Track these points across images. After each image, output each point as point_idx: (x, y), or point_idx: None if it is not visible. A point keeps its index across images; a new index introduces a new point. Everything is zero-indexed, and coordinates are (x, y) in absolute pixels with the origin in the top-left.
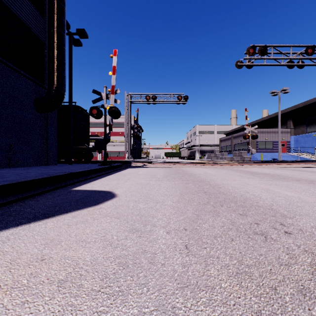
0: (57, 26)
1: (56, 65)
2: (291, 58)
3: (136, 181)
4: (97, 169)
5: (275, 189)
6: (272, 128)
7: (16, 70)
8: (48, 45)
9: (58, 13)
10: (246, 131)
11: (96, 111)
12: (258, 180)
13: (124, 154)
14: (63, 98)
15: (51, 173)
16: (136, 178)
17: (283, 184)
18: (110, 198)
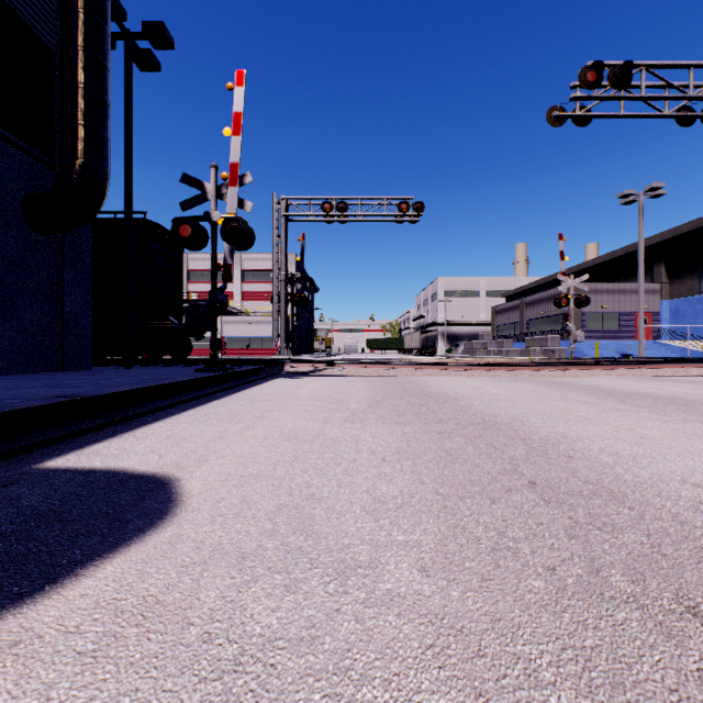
0: (83, 2)
1: (81, 106)
2: (691, 95)
3: (280, 427)
4: (180, 382)
5: None
6: (618, 282)
7: None
8: (59, 52)
9: None
10: (562, 288)
11: (190, 229)
12: (661, 420)
13: (274, 342)
14: (102, 193)
15: (17, 398)
16: (284, 414)
17: None
18: (135, 533)
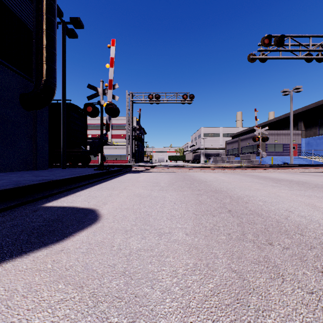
0: (45, 10)
1: (45, 55)
2: (310, 49)
3: (133, 192)
4: (89, 174)
5: None
6: (282, 130)
7: None
8: (35, 32)
9: None
10: (256, 133)
11: (91, 108)
12: (288, 190)
13: (126, 157)
14: (53, 93)
15: (26, 180)
16: (134, 187)
17: None
18: (88, 225)
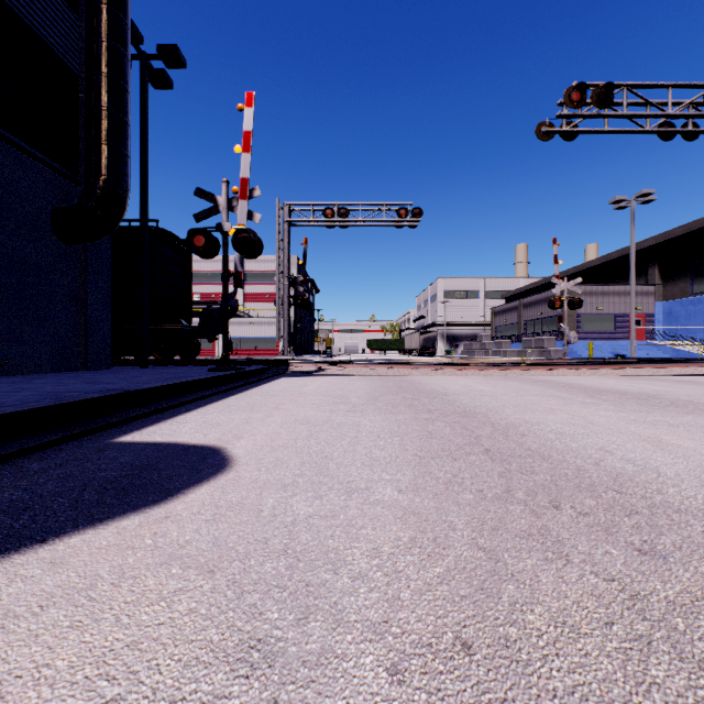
0: (107, 33)
1: (105, 127)
2: (669, 113)
3: (294, 415)
4: (200, 380)
5: (680, 441)
6: (612, 285)
7: (2, 137)
8: (85, 78)
9: (110, 0)
10: (556, 291)
11: (203, 239)
12: (614, 410)
13: (276, 343)
14: (123, 207)
15: (73, 391)
16: (295, 406)
17: (688, 423)
18: (209, 475)
